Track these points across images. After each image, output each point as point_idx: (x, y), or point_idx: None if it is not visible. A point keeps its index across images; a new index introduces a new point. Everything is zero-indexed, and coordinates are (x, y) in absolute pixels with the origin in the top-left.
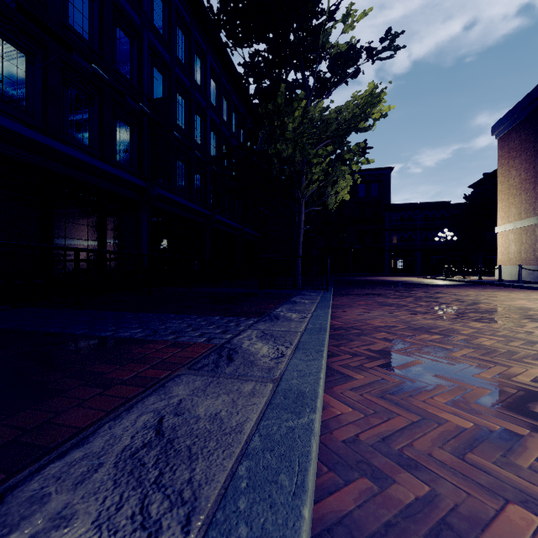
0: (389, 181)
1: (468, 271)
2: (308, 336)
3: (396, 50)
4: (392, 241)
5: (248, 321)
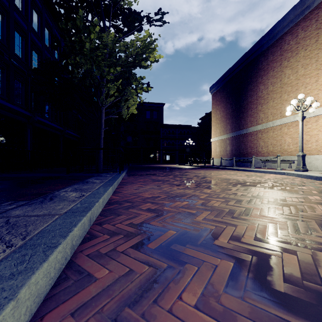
0: (162, 111)
1: (199, 162)
2: (61, 221)
3: (164, 22)
4: (164, 145)
5: (8, 206)
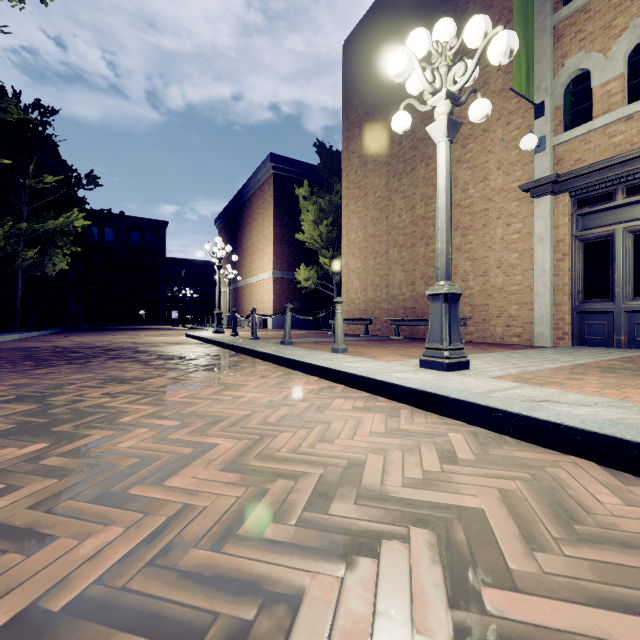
0: (164, 235)
1: None
2: None
3: (96, 185)
4: (167, 293)
5: None
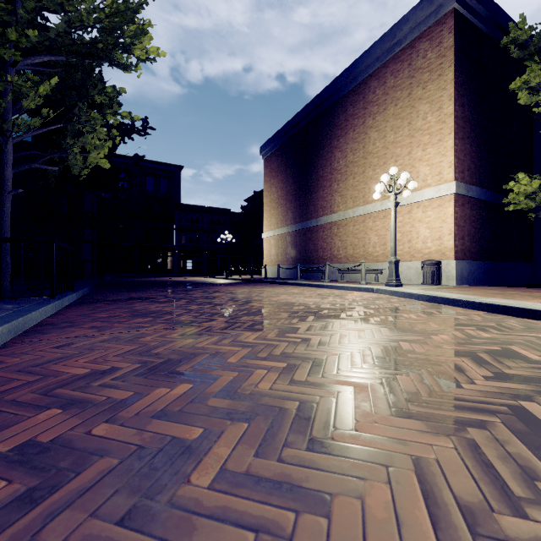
0: (179, 180)
1: (244, 272)
2: None
3: None
4: (182, 241)
5: None
